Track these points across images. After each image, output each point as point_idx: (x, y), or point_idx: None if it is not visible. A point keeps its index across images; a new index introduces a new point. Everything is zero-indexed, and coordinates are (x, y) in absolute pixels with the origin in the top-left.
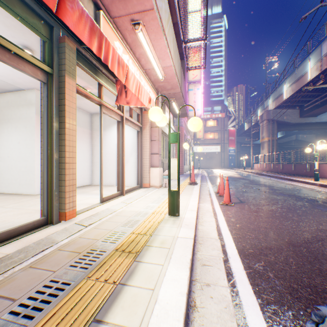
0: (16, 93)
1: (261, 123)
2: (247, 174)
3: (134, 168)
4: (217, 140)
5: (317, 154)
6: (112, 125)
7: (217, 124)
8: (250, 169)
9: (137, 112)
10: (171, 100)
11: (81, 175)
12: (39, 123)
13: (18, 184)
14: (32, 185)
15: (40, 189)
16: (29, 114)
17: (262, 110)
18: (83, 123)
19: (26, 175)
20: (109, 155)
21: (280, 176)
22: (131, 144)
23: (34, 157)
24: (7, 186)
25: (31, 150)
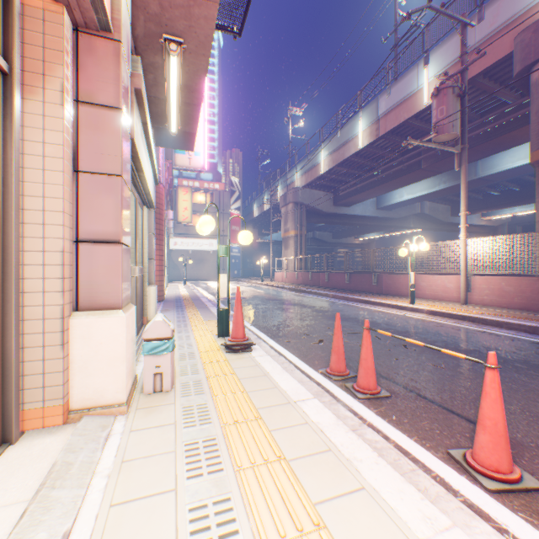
0: None
1: (285, 208)
2: (279, 291)
3: None
4: (214, 230)
5: (413, 259)
6: None
7: (213, 201)
8: (269, 280)
9: None
10: (169, 43)
11: None
12: None
13: None
14: None
15: None
16: None
17: (285, 187)
18: None
19: None
20: None
21: (339, 294)
22: None
23: None
24: None
25: None
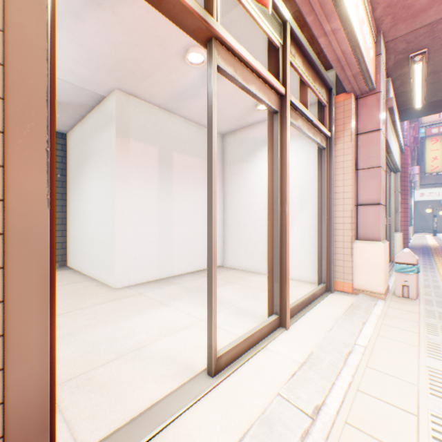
0: (98, 109)
1: None
2: None
3: (307, 239)
4: None
5: None
6: (259, 150)
7: None
8: None
9: (318, 98)
10: (412, 58)
11: (203, 249)
12: (122, 153)
13: (99, 264)
14: (113, 269)
15: (125, 278)
16: (109, 139)
17: None
18: (206, 152)
19: (107, 250)
20: (252, 211)
21: None
22: (299, 184)
23: (115, 218)
24: (91, 265)
25: (111, 205)
